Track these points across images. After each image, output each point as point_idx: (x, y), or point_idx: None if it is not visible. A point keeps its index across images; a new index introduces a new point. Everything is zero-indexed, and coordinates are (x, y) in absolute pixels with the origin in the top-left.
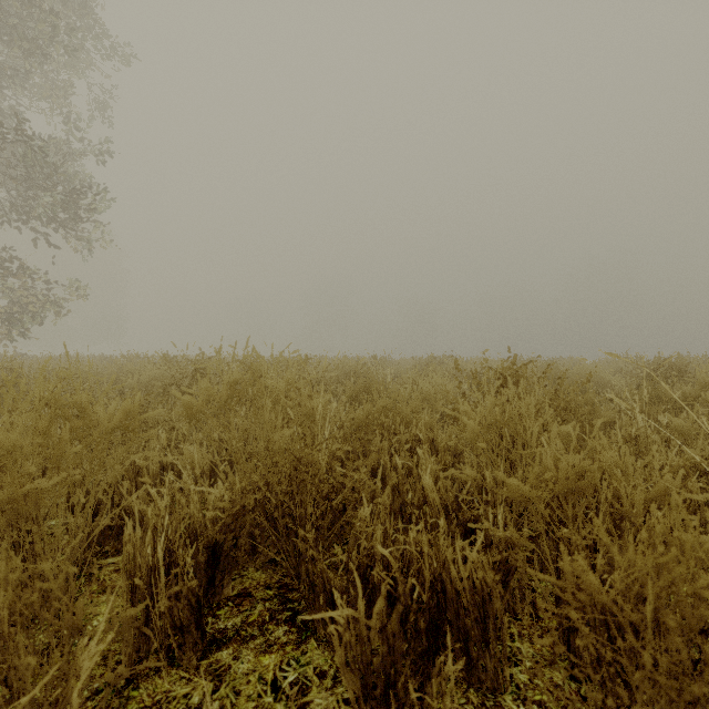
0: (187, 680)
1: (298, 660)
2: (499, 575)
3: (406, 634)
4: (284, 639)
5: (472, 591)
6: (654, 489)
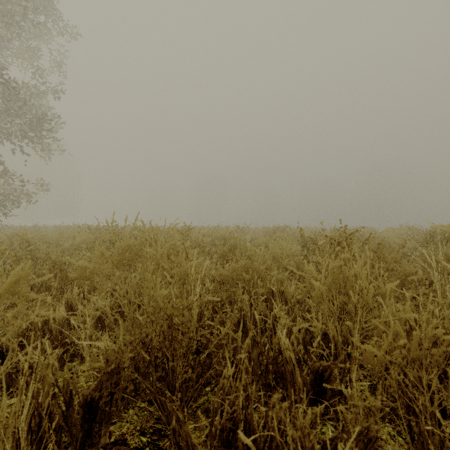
0: None
1: None
2: (359, 445)
3: None
4: None
5: None
6: None
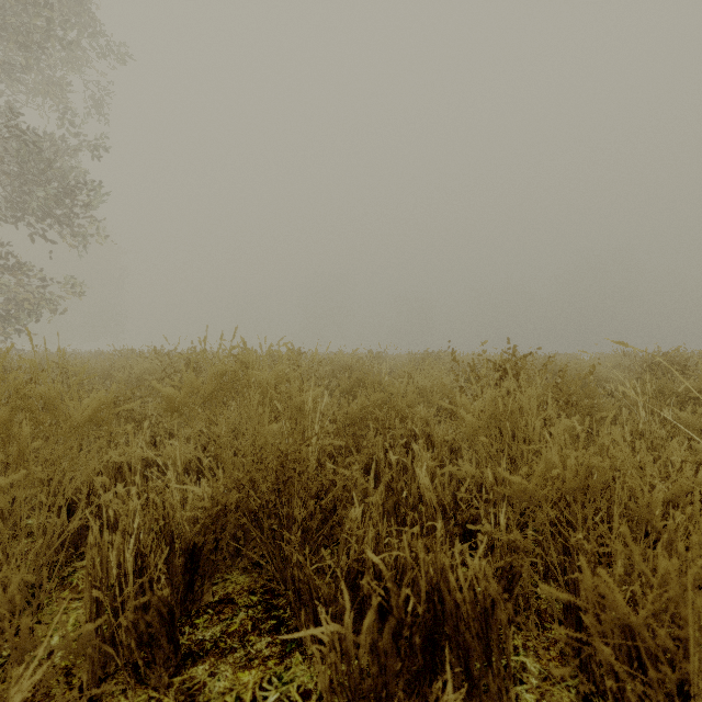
0: (156, 701)
1: (281, 677)
2: (502, 582)
3: (399, 651)
4: (266, 652)
5: (473, 602)
6: (672, 488)
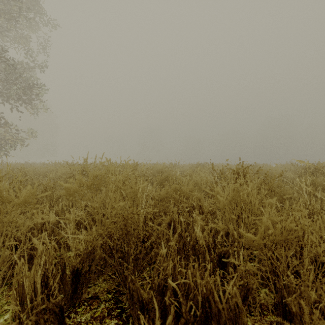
0: None
1: None
2: (242, 293)
3: None
4: None
5: (228, 310)
6: None
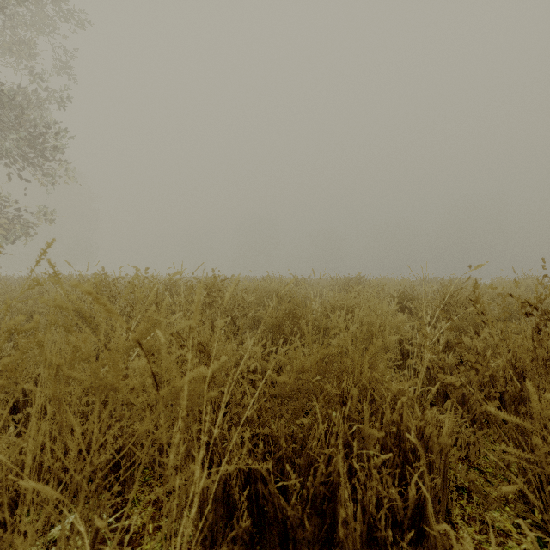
0: None
1: None
2: None
3: None
4: None
5: None
6: None
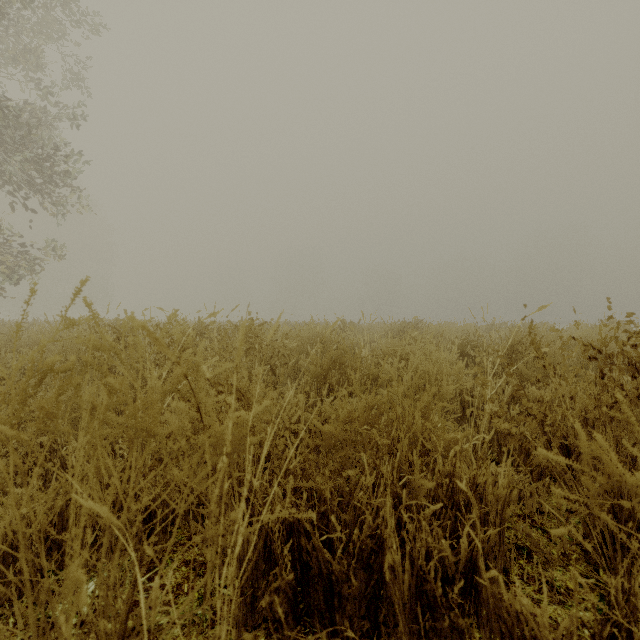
0: None
1: None
2: None
3: None
4: None
5: None
6: None
